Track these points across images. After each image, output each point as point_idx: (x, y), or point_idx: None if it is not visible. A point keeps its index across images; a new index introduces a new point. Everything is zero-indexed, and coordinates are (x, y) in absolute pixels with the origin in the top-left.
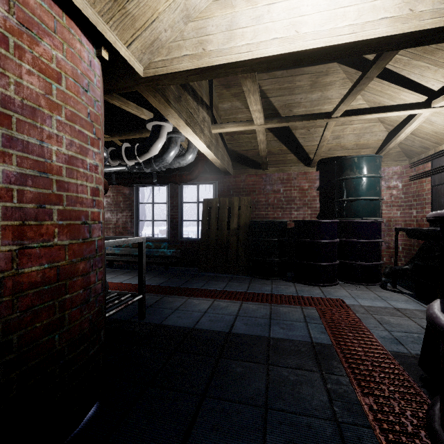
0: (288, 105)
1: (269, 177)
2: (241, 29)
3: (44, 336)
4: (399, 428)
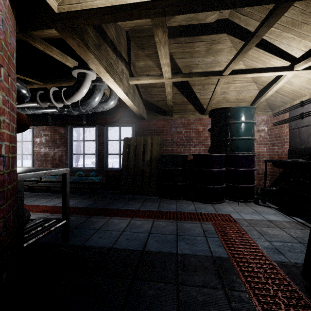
0: (189, 66)
1: (174, 122)
2: None
3: None
4: None
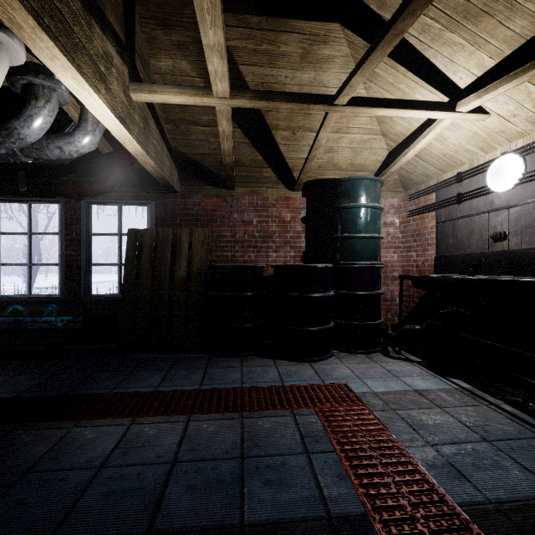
0: (268, 84)
1: (237, 201)
2: None
3: None
4: None
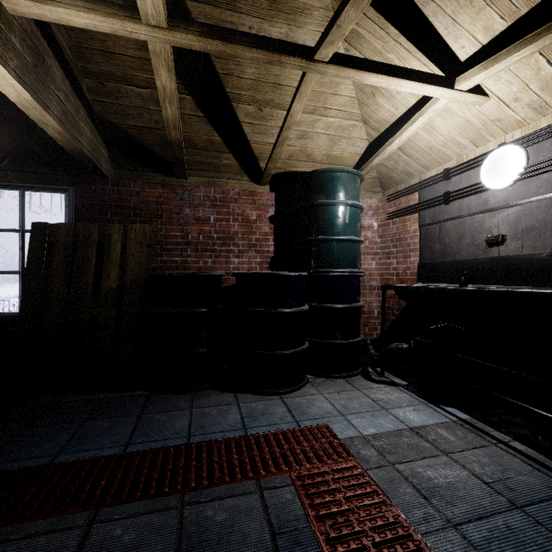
0: None
1: (189, 193)
2: None
3: None
4: None
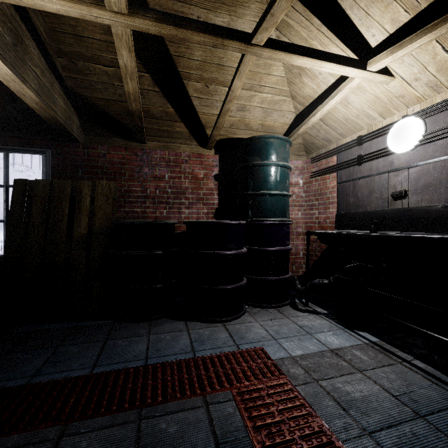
0: None
1: (148, 155)
2: None
3: None
4: None
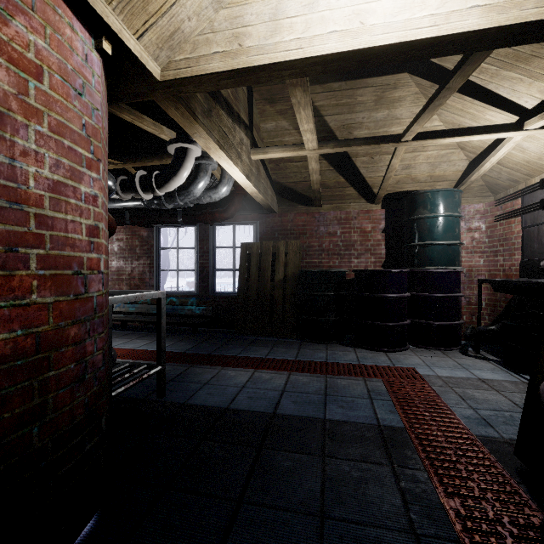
0: (348, 125)
1: (323, 217)
2: (289, 19)
3: (16, 430)
4: (496, 541)
